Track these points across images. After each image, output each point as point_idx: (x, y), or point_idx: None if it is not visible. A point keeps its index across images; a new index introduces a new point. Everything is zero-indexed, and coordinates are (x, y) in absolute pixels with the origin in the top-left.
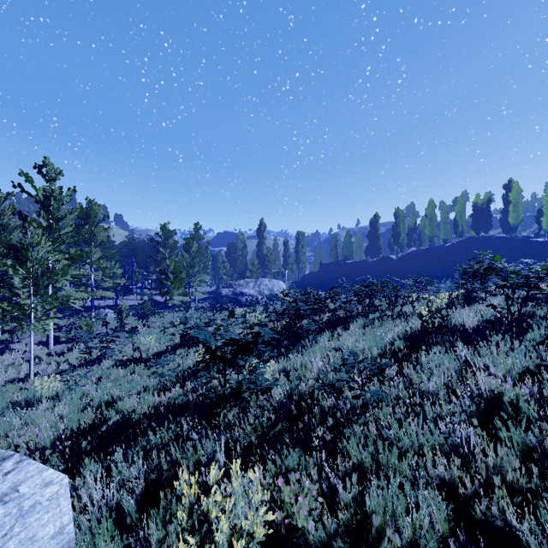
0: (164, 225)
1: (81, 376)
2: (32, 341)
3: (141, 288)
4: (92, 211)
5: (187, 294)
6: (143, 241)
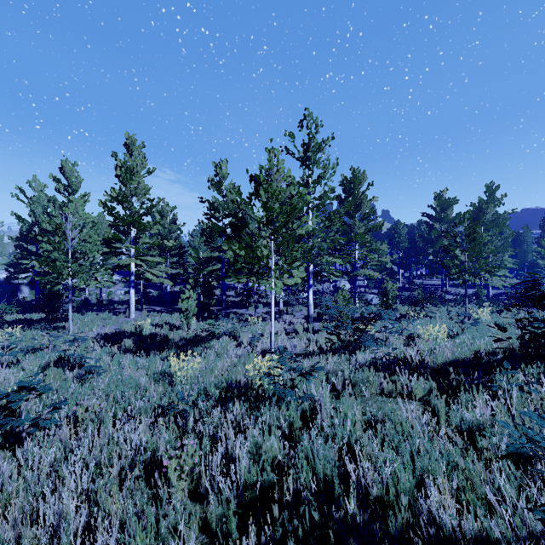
0: (440, 194)
1: (300, 375)
2: (272, 304)
3: (409, 277)
4: (355, 180)
5: (471, 287)
6: (410, 226)
